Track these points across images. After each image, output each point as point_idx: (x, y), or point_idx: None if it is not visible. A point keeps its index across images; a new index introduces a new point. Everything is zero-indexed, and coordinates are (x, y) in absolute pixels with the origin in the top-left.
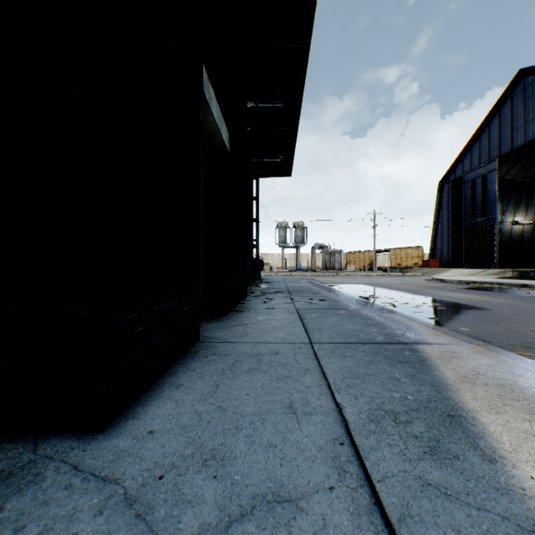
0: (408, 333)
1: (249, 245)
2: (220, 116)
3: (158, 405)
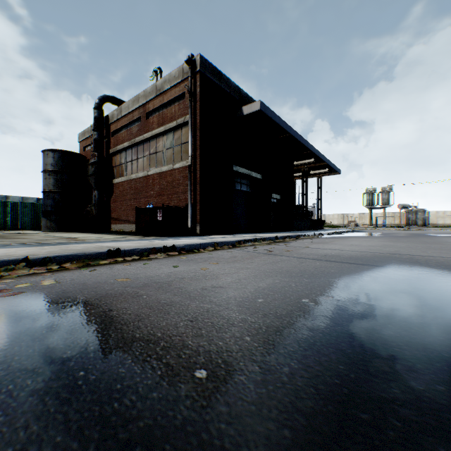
0: (304, 233)
1: (306, 214)
2: (276, 196)
3: (264, 233)
